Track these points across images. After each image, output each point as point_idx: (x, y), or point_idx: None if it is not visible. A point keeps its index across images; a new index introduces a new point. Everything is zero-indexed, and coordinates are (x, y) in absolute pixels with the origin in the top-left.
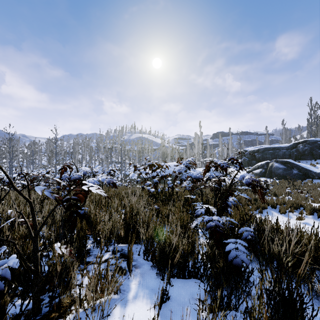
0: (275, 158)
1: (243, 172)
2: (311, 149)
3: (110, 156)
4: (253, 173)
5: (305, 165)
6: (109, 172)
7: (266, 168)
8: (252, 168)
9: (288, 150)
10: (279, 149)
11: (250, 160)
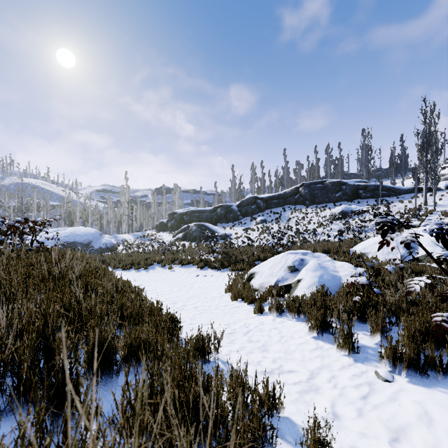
0: (200, 221)
1: (170, 236)
2: (226, 213)
3: None
4: (175, 237)
5: (216, 228)
6: None
7: (187, 232)
8: (177, 232)
9: (211, 214)
10: (204, 212)
11: (179, 223)
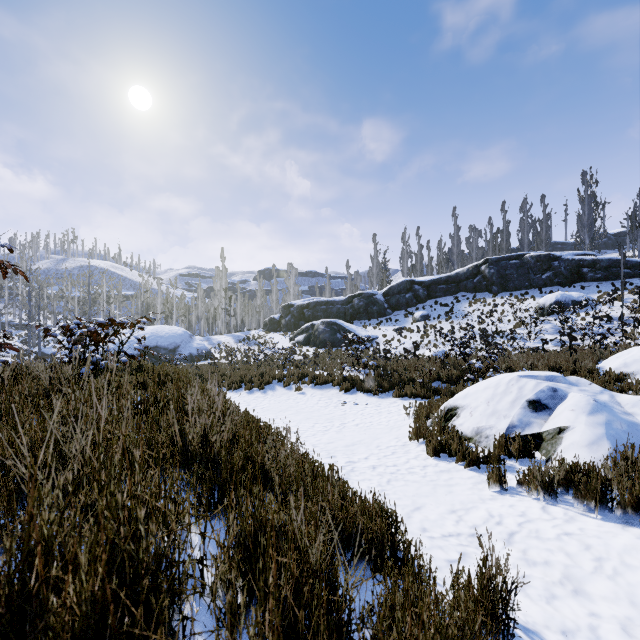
0: (328, 317)
1: (286, 339)
2: (366, 305)
3: None
4: (294, 340)
5: (353, 327)
6: None
7: (311, 333)
8: (296, 333)
9: (344, 306)
10: (334, 304)
11: (297, 320)
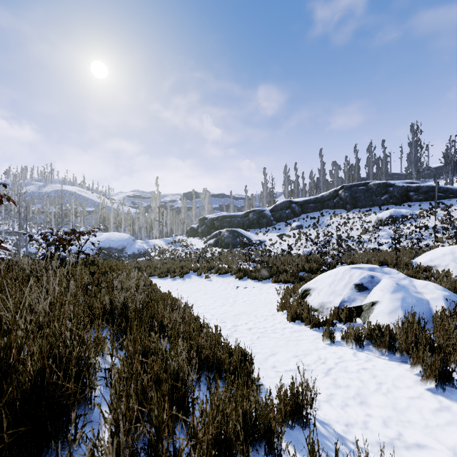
0: (231, 226)
1: (201, 242)
2: (258, 218)
3: None
4: (207, 243)
5: (249, 234)
6: None
7: (219, 238)
8: (208, 238)
9: (242, 219)
10: (235, 217)
11: (210, 229)
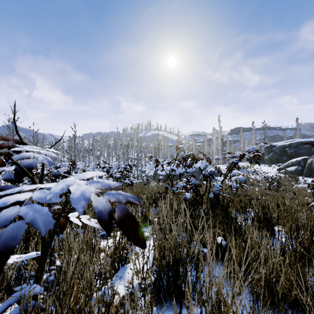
0: (312, 153)
1: (272, 169)
2: None
3: (127, 153)
4: (286, 170)
5: None
6: (124, 168)
7: (303, 165)
8: (284, 165)
9: None
10: None
11: (279, 156)
